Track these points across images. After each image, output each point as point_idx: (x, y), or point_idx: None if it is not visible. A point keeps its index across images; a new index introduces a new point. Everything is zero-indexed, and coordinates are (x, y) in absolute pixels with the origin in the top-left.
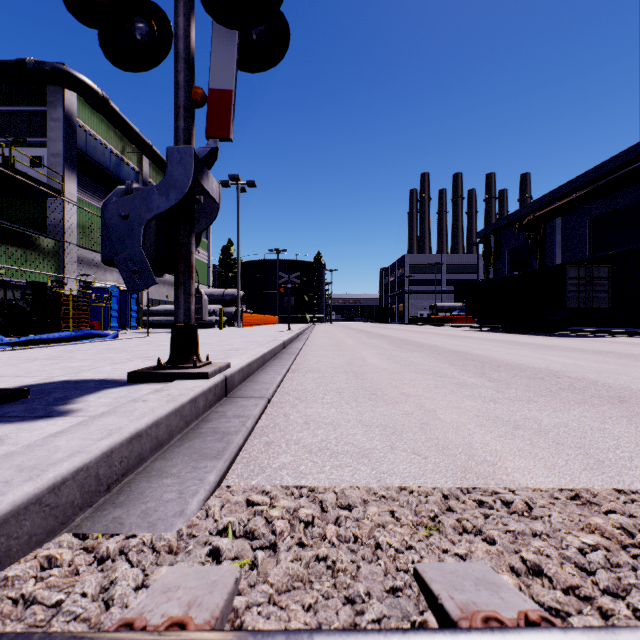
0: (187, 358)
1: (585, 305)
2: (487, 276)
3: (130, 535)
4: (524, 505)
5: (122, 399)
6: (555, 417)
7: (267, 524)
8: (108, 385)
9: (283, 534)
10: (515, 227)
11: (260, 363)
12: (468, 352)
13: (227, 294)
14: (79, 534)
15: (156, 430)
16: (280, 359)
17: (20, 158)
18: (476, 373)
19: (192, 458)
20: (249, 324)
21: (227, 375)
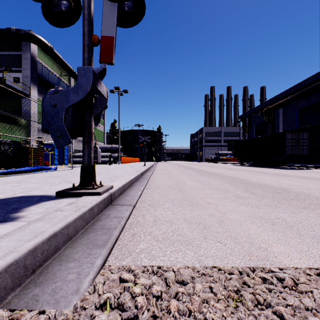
0: (89, 183)
1: (295, 153)
2: (244, 138)
3: (41, 311)
4: (293, 282)
5: (50, 209)
6: (293, 217)
7: (132, 300)
8: (44, 199)
9: (142, 310)
10: (258, 113)
11: (129, 184)
12: (237, 177)
13: (113, 147)
14: (7, 310)
15: (67, 230)
16: (140, 181)
17: (8, 78)
18: (244, 189)
19: (88, 247)
20: (124, 162)
21: (111, 192)
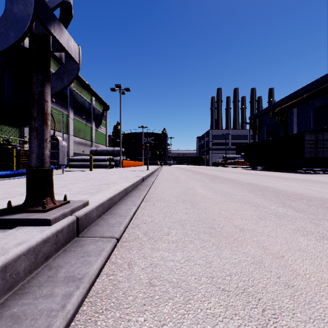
0: (39, 200)
1: (315, 155)
2: (254, 140)
3: None
4: None
5: None
6: None
7: None
8: None
9: None
10: (270, 114)
11: (122, 195)
12: (257, 184)
13: (115, 150)
14: None
15: None
16: (138, 190)
17: None
18: (278, 202)
19: None
20: (126, 166)
21: (79, 215)
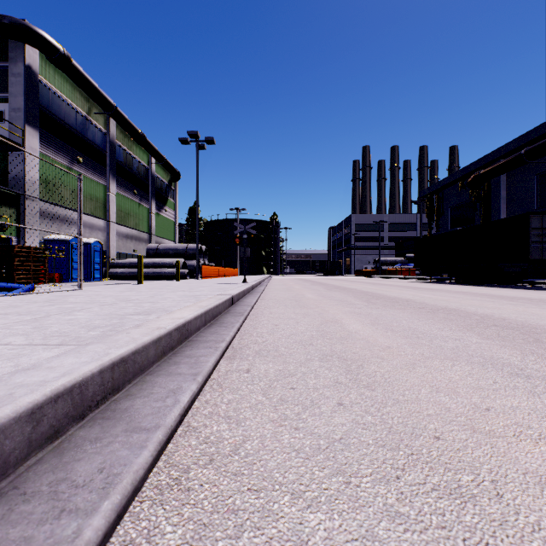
0: None
1: None
2: (430, 232)
3: None
4: None
5: None
6: None
7: None
8: None
9: None
10: (458, 185)
11: (171, 342)
12: (465, 310)
13: (190, 248)
14: None
15: None
16: (218, 326)
17: None
18: None
19: None
20: (209, 276)
21: None
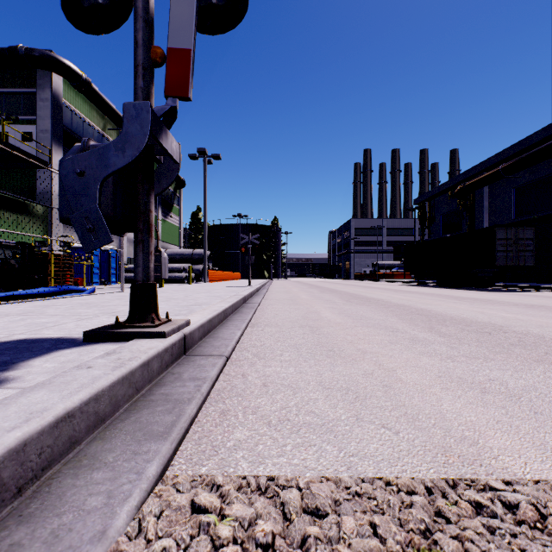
0: (145, 316)
1: (512, 263)
2: (423, 238)
3: None
4: (537, 514)
5: (69, 363)
6: (519, 378)
7: None
8: (62, 345)
9: None
10: (447, 195)
11: (221, 318)
12: (412, 306)
13: (196, 253)
14: None
15: (95, 405)
16: (240, 313)
17: (13, 134)
18: (425, 327)
19: (135, 438)
20: (215, 280)
21: (186, 333)
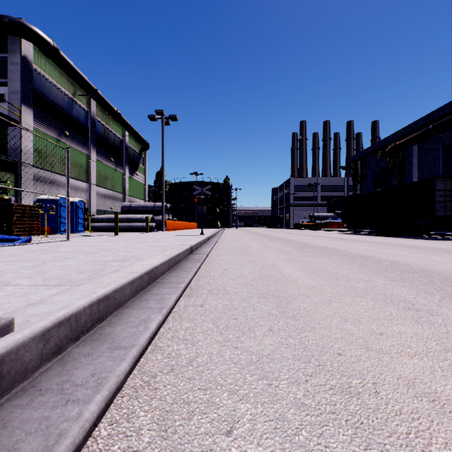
0: None
1: (451, 213)
2: (355, 192)
3: None
4: None
5: None
6: None
7: None
8: None
9: None
10: (378, 154)
11: (142, 283)
12: (378, 257)
13: (157, 206)
14: None
15: None
16: (179, 270)
17: None
18: (449, 298)
19: None
20: (172, 229)
21: None
